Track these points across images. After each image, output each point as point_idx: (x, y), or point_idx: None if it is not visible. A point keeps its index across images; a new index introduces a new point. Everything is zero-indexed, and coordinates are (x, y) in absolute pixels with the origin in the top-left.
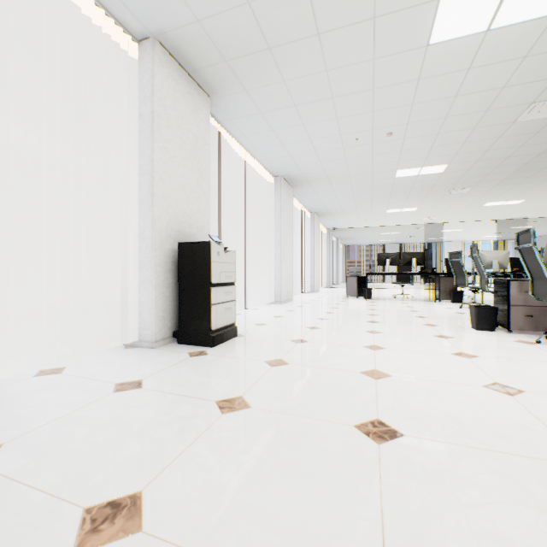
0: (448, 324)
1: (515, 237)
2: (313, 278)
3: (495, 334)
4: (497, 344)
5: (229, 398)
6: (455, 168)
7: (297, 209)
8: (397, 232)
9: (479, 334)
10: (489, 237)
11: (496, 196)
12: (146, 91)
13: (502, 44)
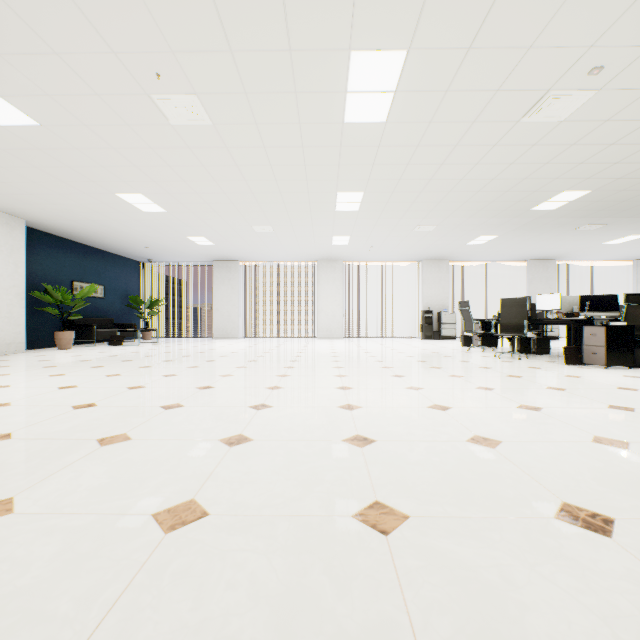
0: None
1: None
2: None
3: None
4: None
5: None
6: None
7: None
8: None
9: None
10: None
11: None
12: (527, 274)
13: None
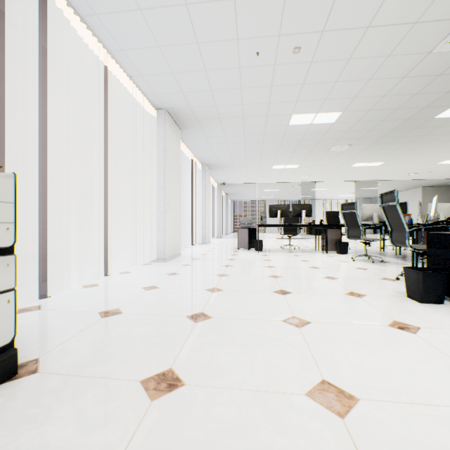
0: (373, 291)
1: None
2: (204, 229)
3: None
4: None
5: None
6: (347, 119)
7: (188, 159)
8: (277, 189)
9: (438, 314)
10: (343, 196)
11: (365, 156)
12: None
13: None
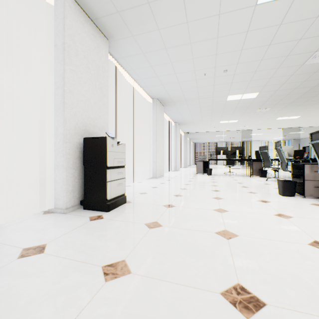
0: (263, 192)
1: (309, 135)
2: (176, 162)
3: (295, 199)
4: (300, 207)
5: (114, 263)
6: (263, 95)
7: (166, 120)
8: (224, 135)
9: (285, 199)
10: (277, 138)
11: (284, 113)
12: (59, 28)
13: (304, 6)
